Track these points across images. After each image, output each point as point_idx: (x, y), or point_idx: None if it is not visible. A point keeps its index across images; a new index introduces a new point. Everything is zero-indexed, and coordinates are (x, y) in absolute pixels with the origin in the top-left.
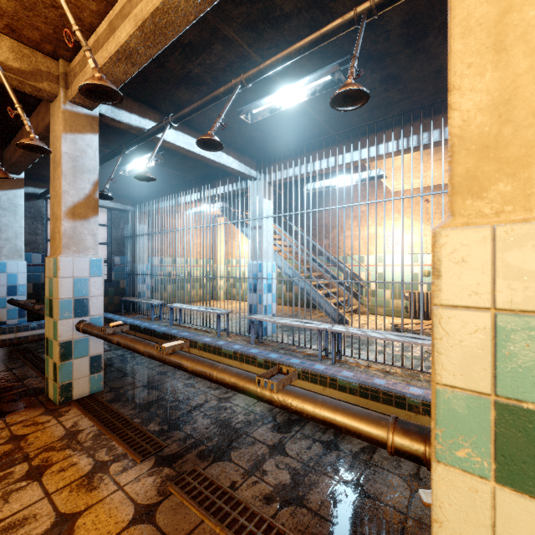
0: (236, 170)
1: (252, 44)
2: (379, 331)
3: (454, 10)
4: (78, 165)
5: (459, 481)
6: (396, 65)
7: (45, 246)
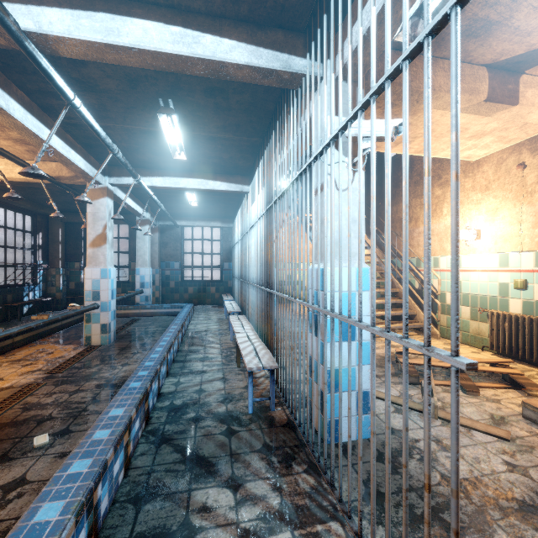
0: (226, 190)
1: (117, 123)
2: (258, 343)
3: None
4: (96, 217)
5: None
6: (195, 84)
7: (182, 257)
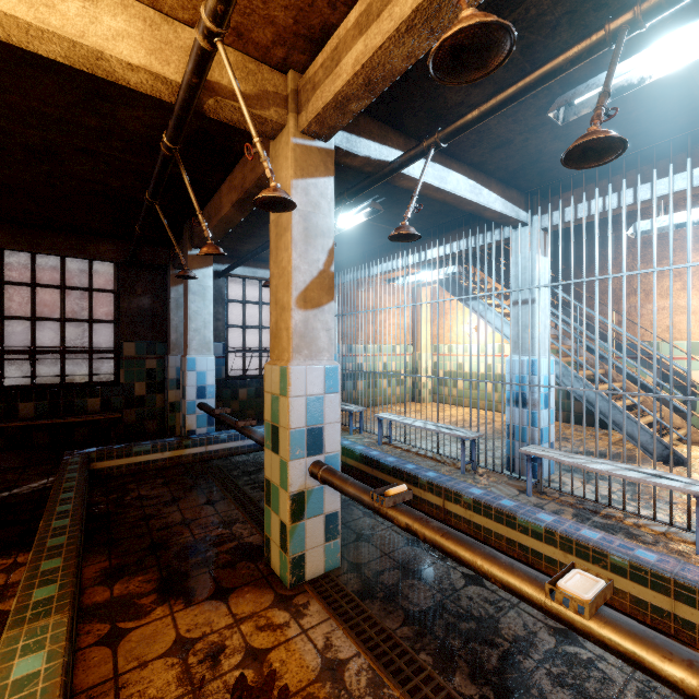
0: (498, 212)
1: None
2: None
3: None
4: (311, 227)
5: None
6: None
7: (226, 333)
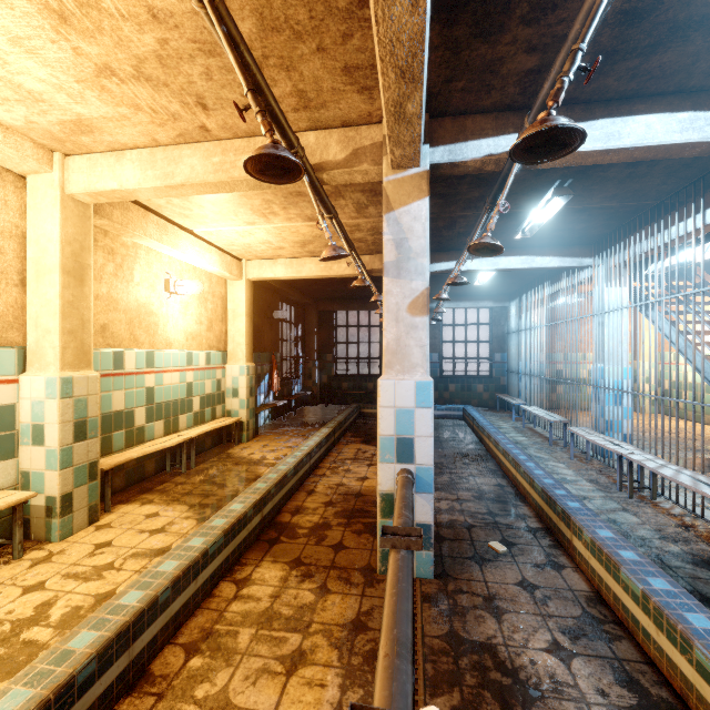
0: (557, 267)
1: (478, 210)
2: (687, 471)
3: None
4: None
5: None
6: None
7: (441, 347)
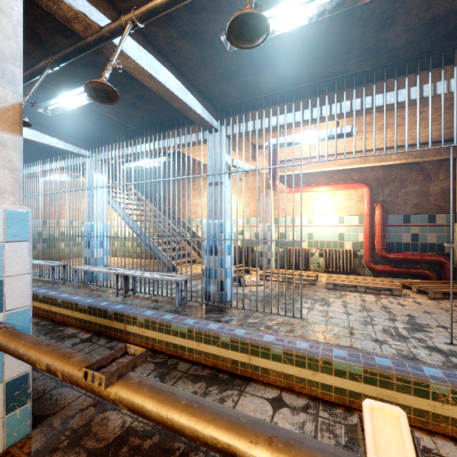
0: (63, 149)
1: None
2: (154, 273)
3: None
4: None
5: None
6: (137, 90)
7: None
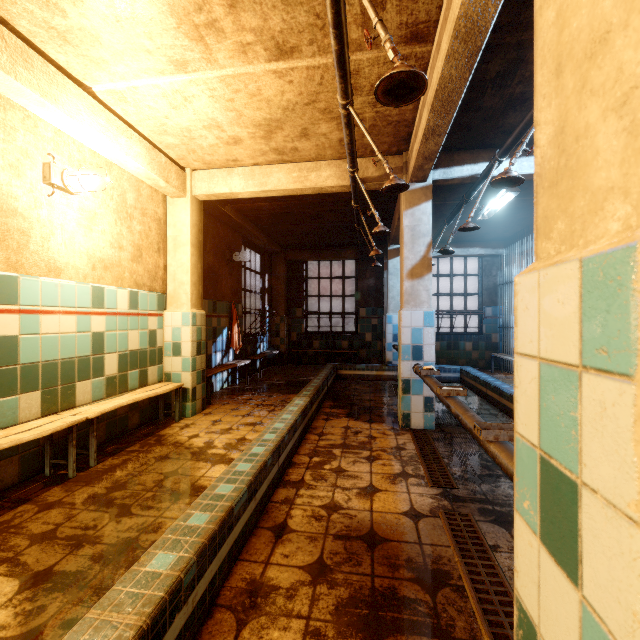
0: None
1: None
2: None
3: (537, 41)
4: (415, 233)
5: (524, 532)
6: None
7: None
